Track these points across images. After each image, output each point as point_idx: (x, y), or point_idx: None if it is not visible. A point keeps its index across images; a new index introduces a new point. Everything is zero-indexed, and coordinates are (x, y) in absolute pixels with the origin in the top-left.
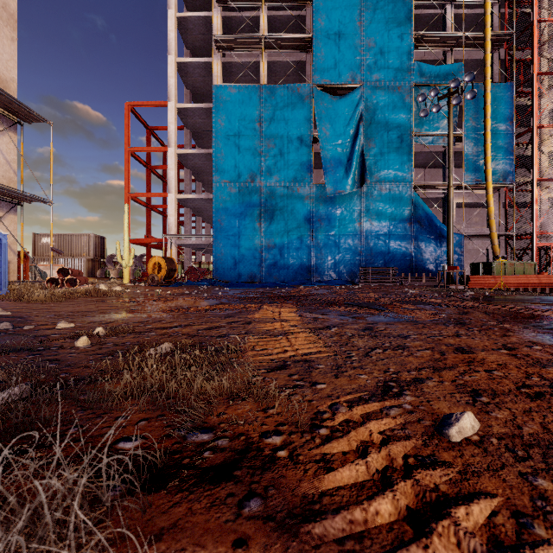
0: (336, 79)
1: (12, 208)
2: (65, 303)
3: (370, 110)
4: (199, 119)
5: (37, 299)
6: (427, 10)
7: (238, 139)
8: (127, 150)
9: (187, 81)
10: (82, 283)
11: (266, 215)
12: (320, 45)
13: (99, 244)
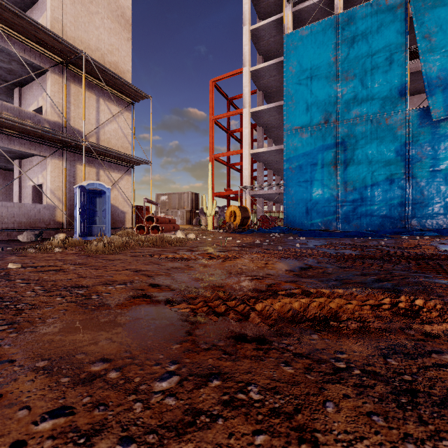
0: None
1: (128, 171)
2: (107, 257)
3: None
4: (270, 78)
5: (95, 249)
6: None
7: (309, 81)
8: (211, 119)
9: (259, 47)
10: (169, 230)
11: (343, 156)
12: None
13: (195, 199)
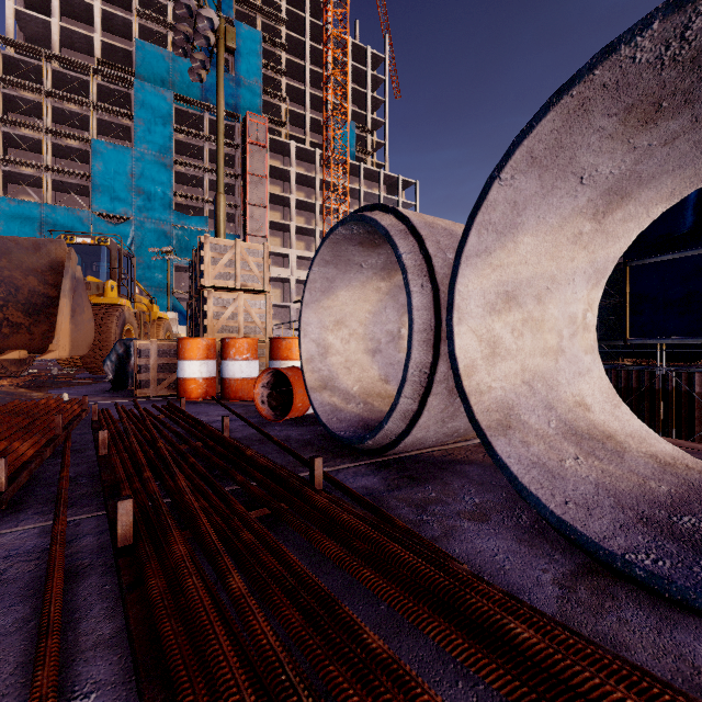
0: (112, 211)
1: None
2: None
3: (140, 237)
4: None
5: None
6: (191, 172)
7: None
8: None
9: None
10: None
11: None
12: (98, 184)
13: None
